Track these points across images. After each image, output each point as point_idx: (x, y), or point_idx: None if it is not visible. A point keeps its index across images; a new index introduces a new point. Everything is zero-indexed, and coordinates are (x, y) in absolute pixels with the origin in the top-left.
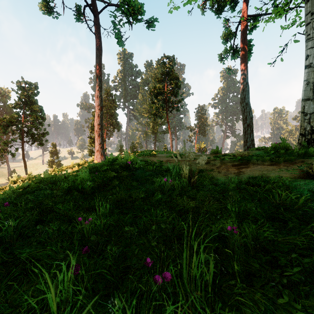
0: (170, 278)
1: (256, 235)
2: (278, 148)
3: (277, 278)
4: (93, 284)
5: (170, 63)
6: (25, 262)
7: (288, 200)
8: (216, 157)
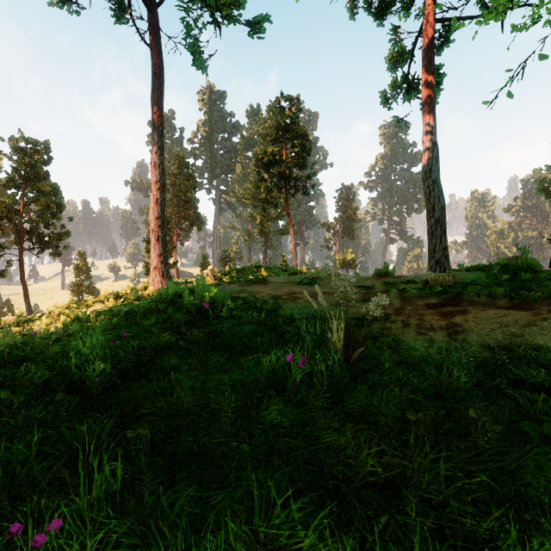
0: None
1: None
2: (514, 268)
3: None
4: None
5: (291, 108)
6: None
7: None
8: (387, 286)
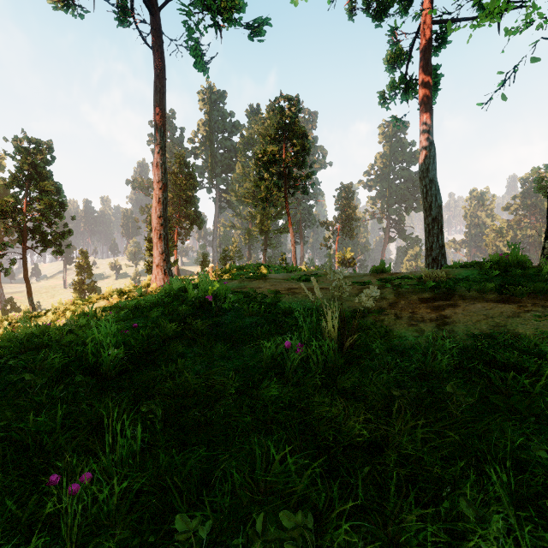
0: None
1: None
2: (505, 264)
3: None
4: None
5: (291, 108)
6: None
7: None
8: (383, 282)
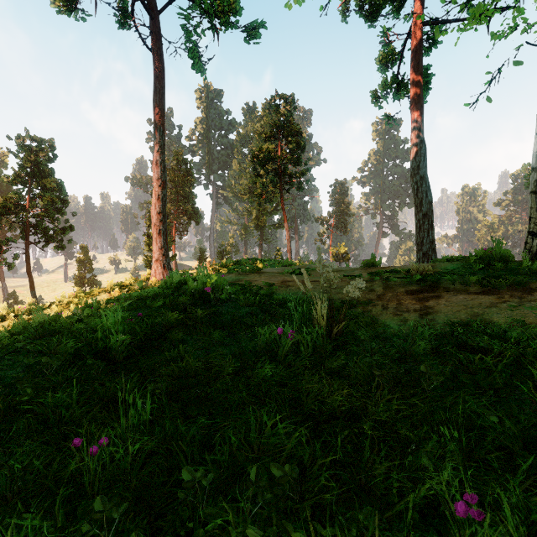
0: None
1: (531, 523)
2: (489, 258)
3: None
4: None
5: (286, 106)
6: None
7: None
8: (373, 275)
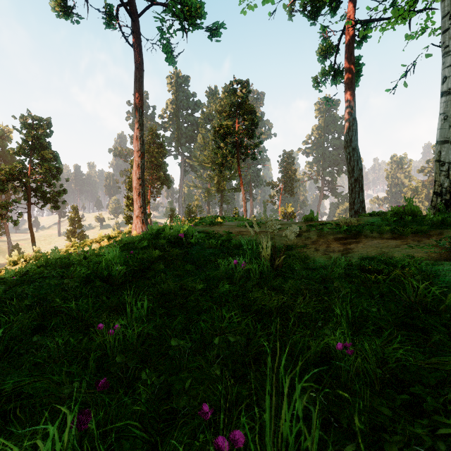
0: (242, 442)
1: (383, 357)
2: (402, 213)
3: (426, 439)
4: (116, 442)
5: (242, 90)
6: (9, 398)
7: (430, 297)
8: (310, 227)
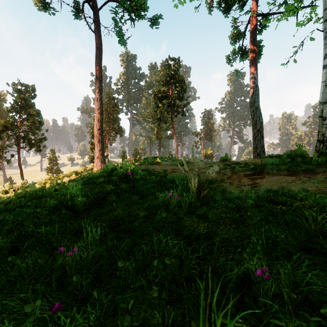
0: None
1: (294, 281)
2: (294, 156)
3: None
4: None
5: (175, 65)
6: None
7: None
8: (225, 166)
